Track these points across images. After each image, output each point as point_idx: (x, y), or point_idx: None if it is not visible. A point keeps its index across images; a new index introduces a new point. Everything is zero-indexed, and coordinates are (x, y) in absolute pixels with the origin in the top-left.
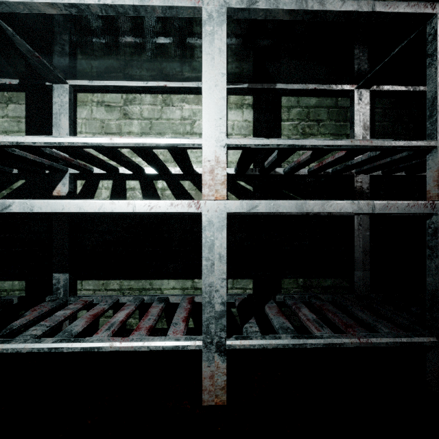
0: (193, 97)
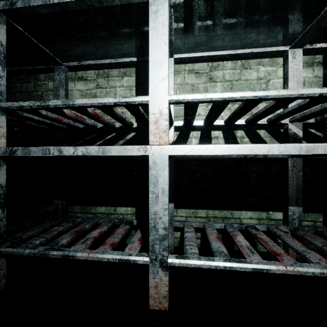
0: (268, 60)
